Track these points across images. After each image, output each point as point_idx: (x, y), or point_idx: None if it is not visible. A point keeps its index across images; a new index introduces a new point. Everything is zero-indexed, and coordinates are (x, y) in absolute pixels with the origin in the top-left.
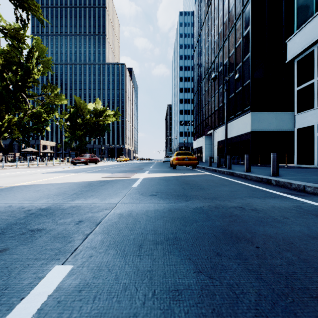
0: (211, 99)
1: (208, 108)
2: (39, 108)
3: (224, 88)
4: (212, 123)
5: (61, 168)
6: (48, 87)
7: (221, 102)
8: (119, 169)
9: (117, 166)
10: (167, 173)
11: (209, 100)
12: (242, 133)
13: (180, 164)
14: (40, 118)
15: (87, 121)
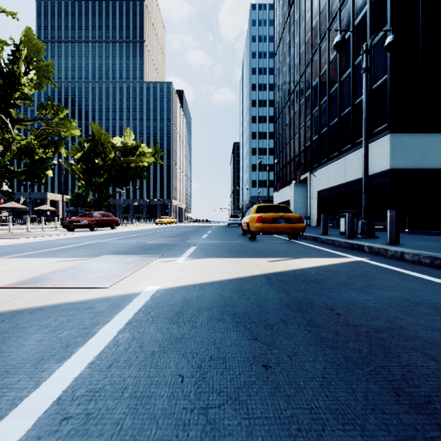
0: (305, 123)
1: (299, 138)
2: (29, 138)
3: (330, 101)
4: (307, 163)
5: (17, 239)
6: (48, 108)
7: (325, 125)
8: (136, 240)
9: (142, 234)
10: (241, 258)
11: (302, 125)
12: (370, 173)
13: (267, 231)
14: (33, 155)
15: (110, 162)
